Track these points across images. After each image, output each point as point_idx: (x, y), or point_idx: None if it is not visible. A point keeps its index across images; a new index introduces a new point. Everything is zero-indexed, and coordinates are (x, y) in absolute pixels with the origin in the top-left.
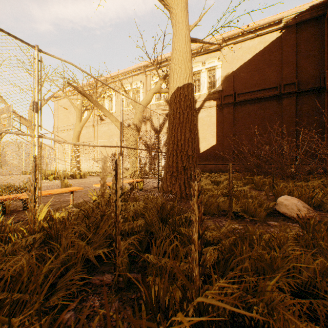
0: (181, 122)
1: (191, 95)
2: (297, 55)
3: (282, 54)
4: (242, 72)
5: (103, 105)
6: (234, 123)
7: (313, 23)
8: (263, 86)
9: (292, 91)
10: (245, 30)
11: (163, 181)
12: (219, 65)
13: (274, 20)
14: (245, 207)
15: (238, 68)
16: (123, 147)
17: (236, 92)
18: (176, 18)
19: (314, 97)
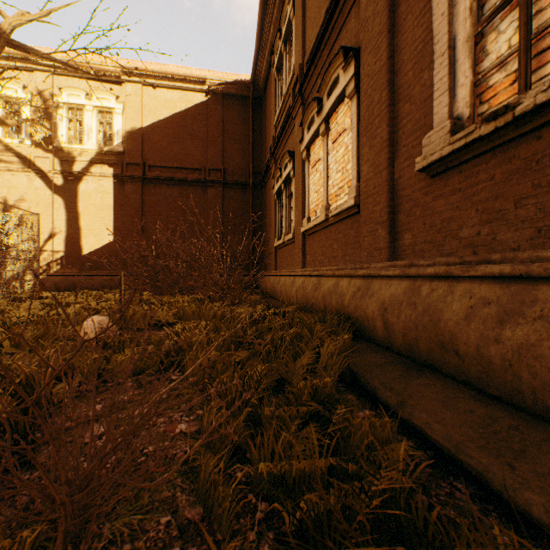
0: None
1: None
2: (225, 135)
3: (208, 127)
4: (156, 133)
5: None
6: (145, 211)
7: (240, 102)
8: (186, 163)
9: (219, 181)
10: (158, 71)
11: None
12: (119, 110)
13: (197, 77)
14: (21, 338)
15: (150, 126)
16: None
17: (146, 162)
18: None
19: (242, 193)
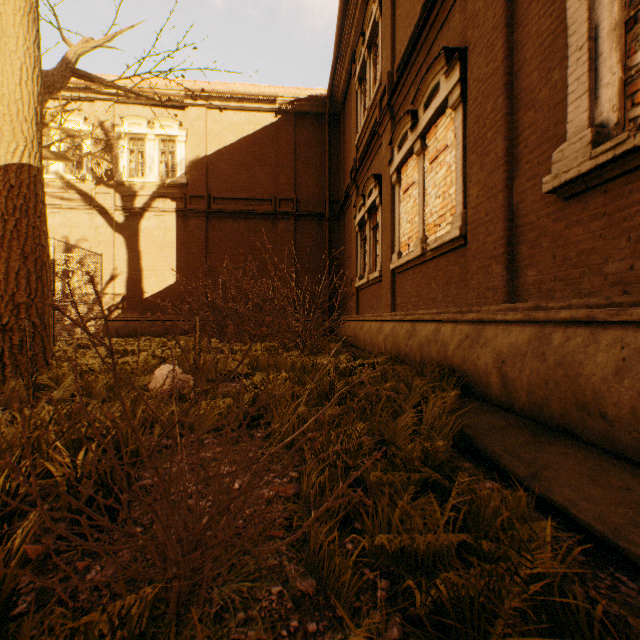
0: (0, 238)
1: (31, 188)
2: (297, 160)
3: (278, 151)
4: (221, 162)
5: None
6: (210, 248)
7: (315, 120)
8: (254, 194)
9: (291, 212)
10: (223, 92)
11: None
12: (182, 137)
13: (266, 95)
14: (93, 387)
15: (215, 153)
16: None
17: (211, 194)
18: (2, 22)
19: (317, 225)
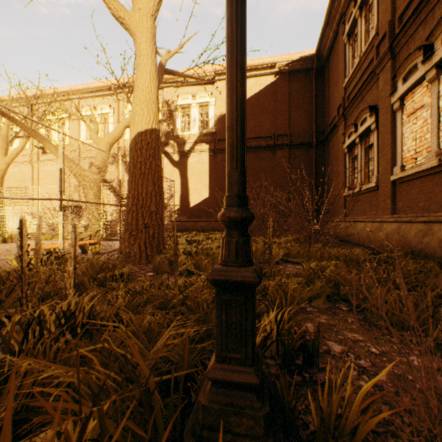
0: (143, 173)
1: (156, 143)
2: (290, 105)
3: (276, 101)
4: None
5: (48, 133)
6: None
7: (304, 75)
8: (259, 134)
9: (286, 144)
10: None
11: (121, 241)
12: (212, 102)
13: (268, 63)
14: (199, 264)
15: None
16: (65, 200)
17: None
18: (140, 48)
19: (305, 151)
